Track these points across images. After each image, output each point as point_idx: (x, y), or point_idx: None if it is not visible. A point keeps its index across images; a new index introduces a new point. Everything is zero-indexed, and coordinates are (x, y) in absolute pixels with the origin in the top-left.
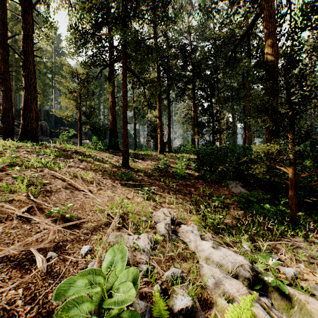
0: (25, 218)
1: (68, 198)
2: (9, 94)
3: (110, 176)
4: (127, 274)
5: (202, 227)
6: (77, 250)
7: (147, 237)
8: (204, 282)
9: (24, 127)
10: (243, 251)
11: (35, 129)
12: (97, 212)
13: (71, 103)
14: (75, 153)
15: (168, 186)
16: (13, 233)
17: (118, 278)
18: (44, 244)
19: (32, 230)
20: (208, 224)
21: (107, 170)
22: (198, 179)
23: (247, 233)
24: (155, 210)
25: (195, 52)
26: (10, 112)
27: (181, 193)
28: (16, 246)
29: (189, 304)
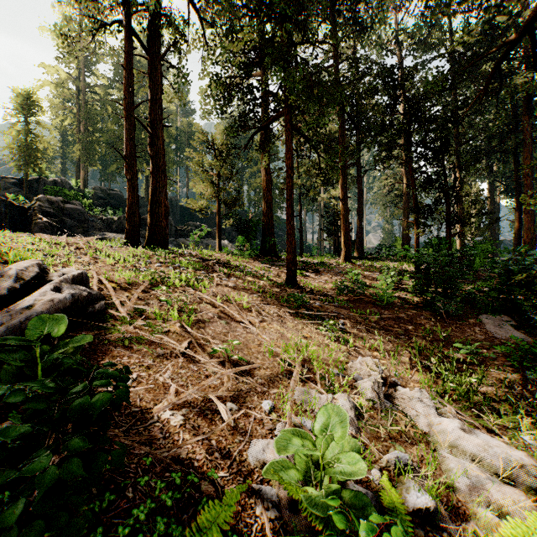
0: (188, 356)
1: (226, 331)
2: (134, 183)
3: (272, 300)
4: (341, 443)
5: (436, 394)
6: (258, 405)
7: (347, 400)
8: (451, 482)
9: (152, 228)
10: (521, 445)
11: (164, 230)
12: (267, 356)
13: (208, 187)
14: (218, 264)
15: (366, 320)
16: (182, 373)
17: (328, 448)
18: (222, 392)
19: (200, 372)
20: (448, 391)
21: (267, 290)
22: (421, 308)
23: (529, 415)
24: (350, 359)
25: (411, 79)
26: (136, 208)
27: (389, 333)
28: (194, 390)
29: (430, 505)
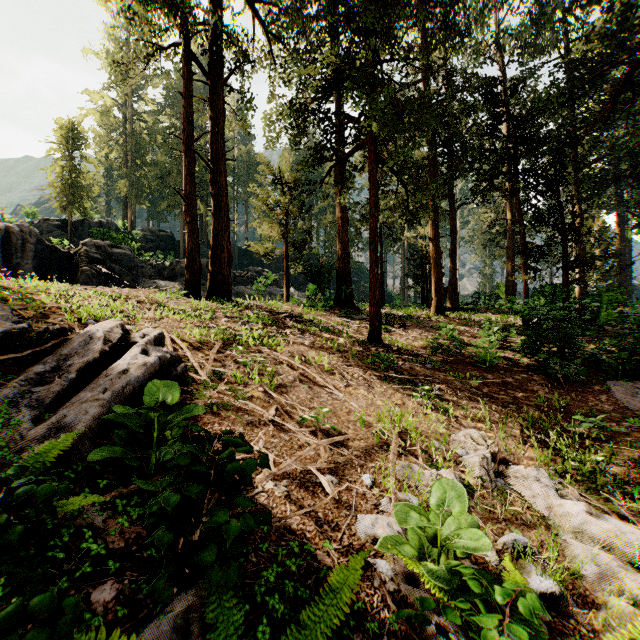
0: (277, 424)
1: (310, 397)
2: (195, 226)
3: (355, 361)
4: (457, 520)
5: (555, 474)
6: (358, 479)
7: (454, 477)
8: (576, 570)
9: (213, 277)
10: None
11: (227, 278)
12: (358, 425)
13: (274, 228)
14: (289, 318)
15: (465, 385)
16: (275, 443)
17: (444, 524)
18: (321, 463)
19: (293, 442)
20: (569, 470)
21: (348, 349)
22: (532, 372)
23: None
24: (450, 430)
25: (519, 94)
26: (196, 254)
27: (494, 401)
28: (292, 460)
29: (554, 590)
